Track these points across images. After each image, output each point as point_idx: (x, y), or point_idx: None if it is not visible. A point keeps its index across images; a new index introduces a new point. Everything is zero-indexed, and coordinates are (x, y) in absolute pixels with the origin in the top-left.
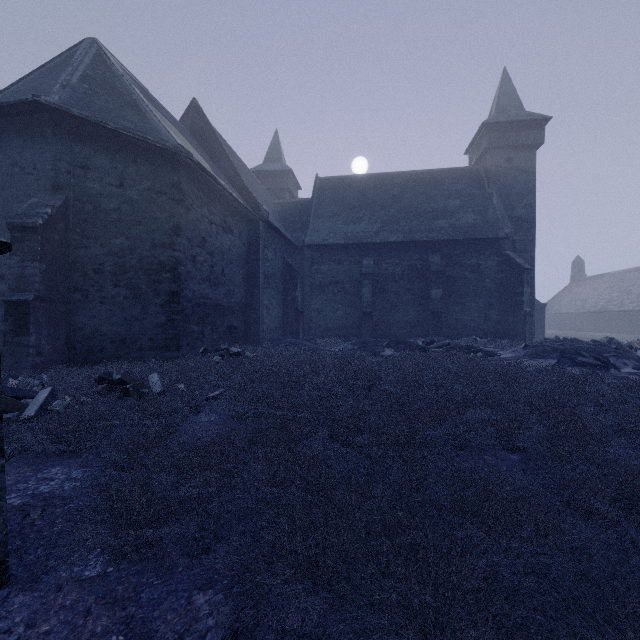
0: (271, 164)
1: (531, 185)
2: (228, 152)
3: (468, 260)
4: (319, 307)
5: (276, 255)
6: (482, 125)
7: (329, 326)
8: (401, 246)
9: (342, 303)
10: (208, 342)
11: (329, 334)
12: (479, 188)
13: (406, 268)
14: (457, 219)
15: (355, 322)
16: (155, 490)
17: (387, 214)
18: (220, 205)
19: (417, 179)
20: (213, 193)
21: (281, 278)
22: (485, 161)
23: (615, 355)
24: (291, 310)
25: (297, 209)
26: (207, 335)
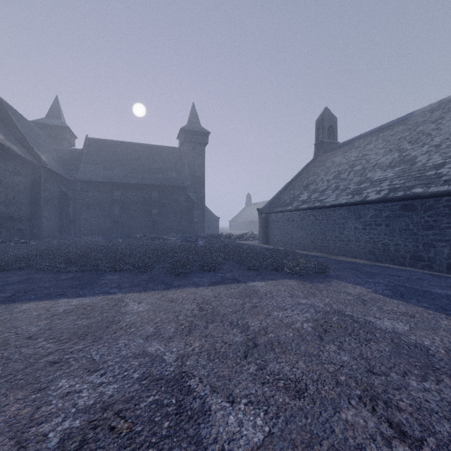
0: (52, 119)
1: (203, 162)
2: (16, 118)
3: (172, 196)
4: (86, 217)
5: (54, 186)
6: (181, 129)
7: (93, 229)
8: (137, 186)
9: (102, 215)
10: (4, 237)
11: (93, 233)
12: (180, 159)
13: (140, 198)
14: (167, 174)
15: (110, 226)
16: (8, 261)
17: (131, 167)
18: (12, 160)
19: (149, 149)
20: (7, 154)
21: (58, 200)
22: (184, 146)
23: (202, 238)
24: (65, 219)
25: (72, 155)
26: (3, 233)
